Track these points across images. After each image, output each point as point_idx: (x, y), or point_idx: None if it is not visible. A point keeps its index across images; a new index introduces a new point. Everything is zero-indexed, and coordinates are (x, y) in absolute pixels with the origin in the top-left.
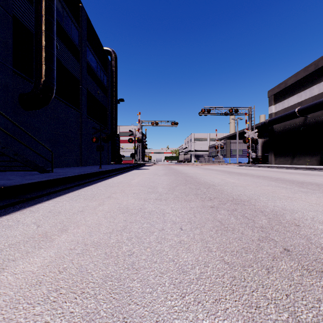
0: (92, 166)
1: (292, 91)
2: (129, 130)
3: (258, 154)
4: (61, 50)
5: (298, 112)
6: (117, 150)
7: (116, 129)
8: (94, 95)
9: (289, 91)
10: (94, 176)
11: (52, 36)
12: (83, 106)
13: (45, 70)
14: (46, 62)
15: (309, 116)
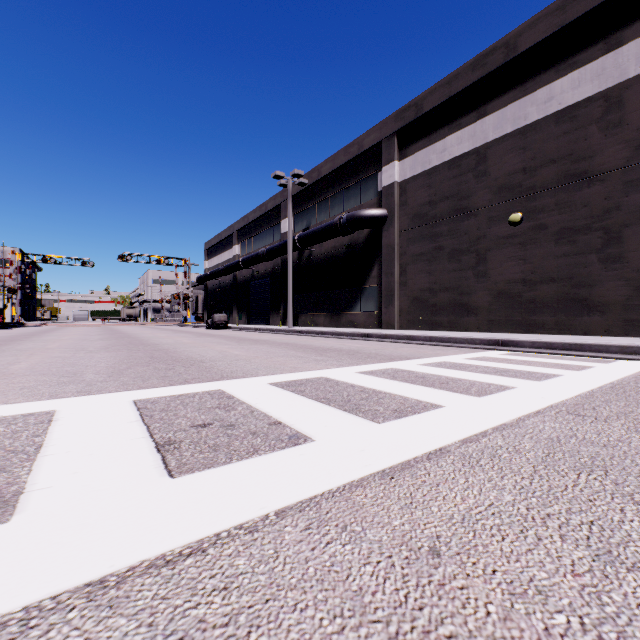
0: None
1: (215, 252)
2: None
3: (199, 312)
4: None
5: (209, 275)
6: None
7: None
8: None
9: (214, 250)
10: None
11: None
12: None
13: None
14: None
15: (221, 280)
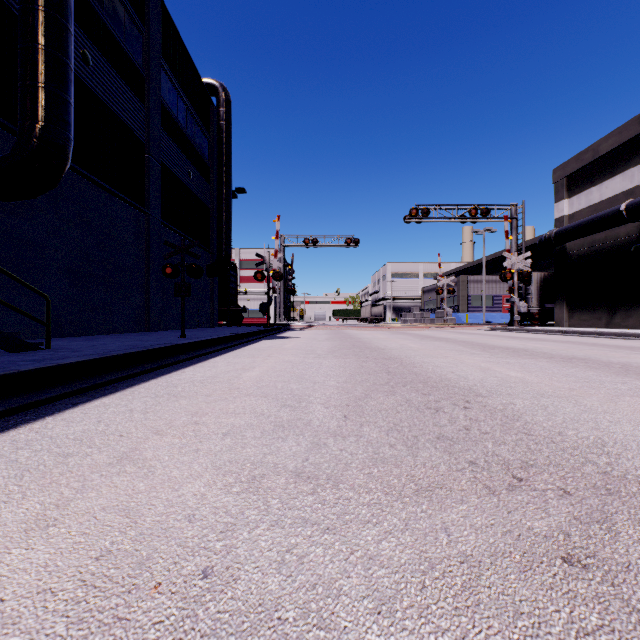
0: (171, 332)
1: (611, 166)
2: (256, 255)
3: (530, 305)
4: (97, 69)
5: (626, 212)
6: (233, 297)
7: (228, 253)
8: (180, 178)
9: (603, 166)
10: (152, 360)
11: (63, 22)
12: (151, 199)
13: (45, 103)
14: (47, 82)
15: None
